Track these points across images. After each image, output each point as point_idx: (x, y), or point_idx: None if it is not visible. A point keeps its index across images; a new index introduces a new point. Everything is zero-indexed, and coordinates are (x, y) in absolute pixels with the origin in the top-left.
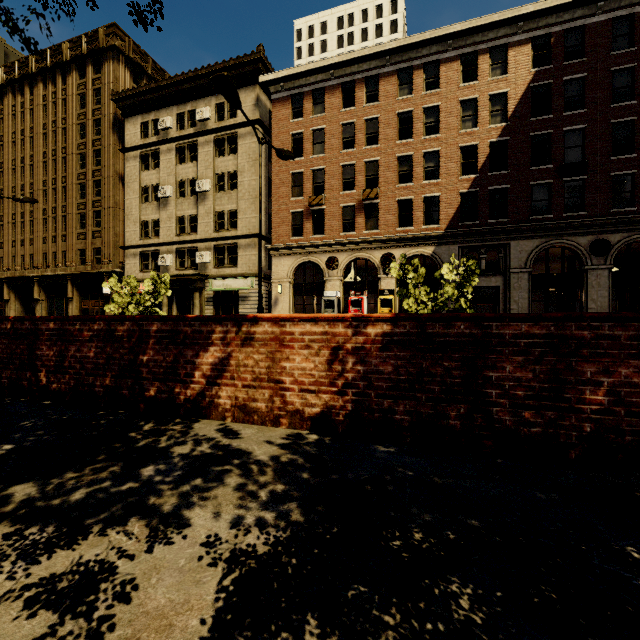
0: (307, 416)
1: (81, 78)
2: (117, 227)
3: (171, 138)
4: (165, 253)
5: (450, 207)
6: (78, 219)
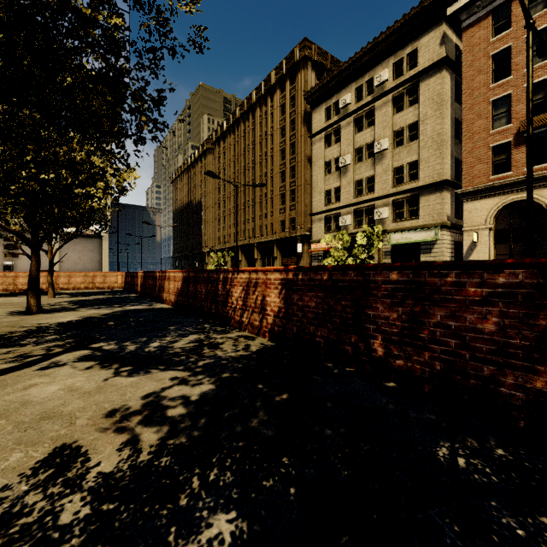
0: None
1: (282, 93)
2: (306, 199)
3: (350, 112)
4: (344, 215)
5: None
6: (280, 198)
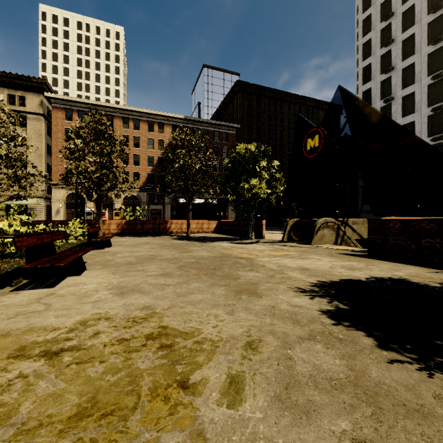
0: (114, 233)
1: None
2: None
3: None
4: None
5: (144, 177)
6: None
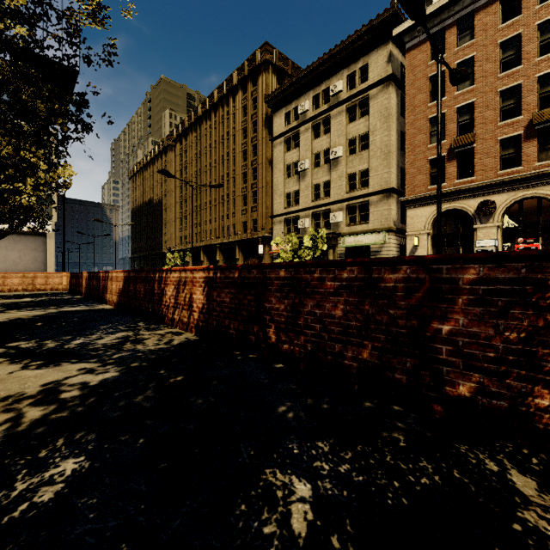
0: None
1: (244, 94)
2: (267, 201)
3: (308, 119)
4: (303, 217)
5: None
6: (242, 199)
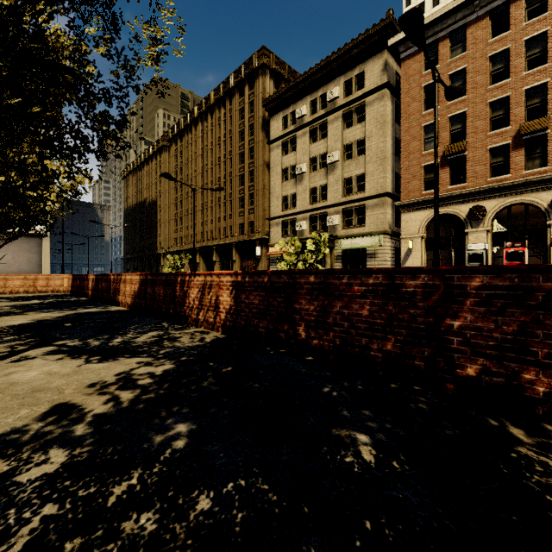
0: None
1: (241, 97)
2: (264, 204)
3: (305, 123)
4: (300, 220)
5: None
6: (239, 201)
